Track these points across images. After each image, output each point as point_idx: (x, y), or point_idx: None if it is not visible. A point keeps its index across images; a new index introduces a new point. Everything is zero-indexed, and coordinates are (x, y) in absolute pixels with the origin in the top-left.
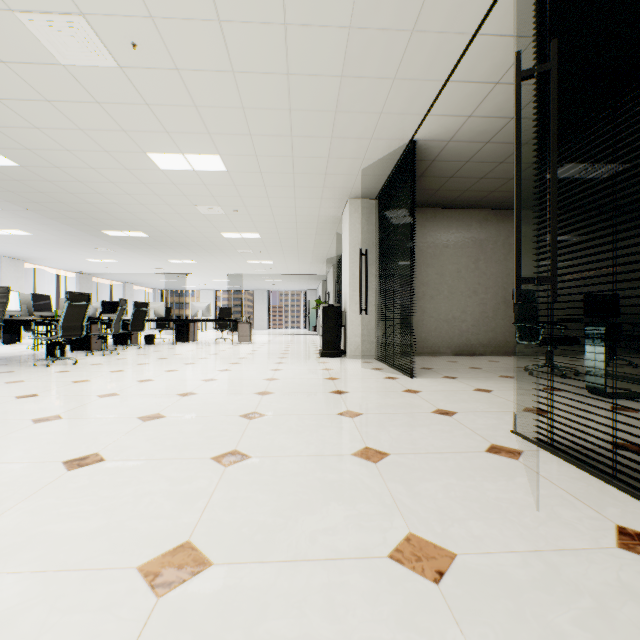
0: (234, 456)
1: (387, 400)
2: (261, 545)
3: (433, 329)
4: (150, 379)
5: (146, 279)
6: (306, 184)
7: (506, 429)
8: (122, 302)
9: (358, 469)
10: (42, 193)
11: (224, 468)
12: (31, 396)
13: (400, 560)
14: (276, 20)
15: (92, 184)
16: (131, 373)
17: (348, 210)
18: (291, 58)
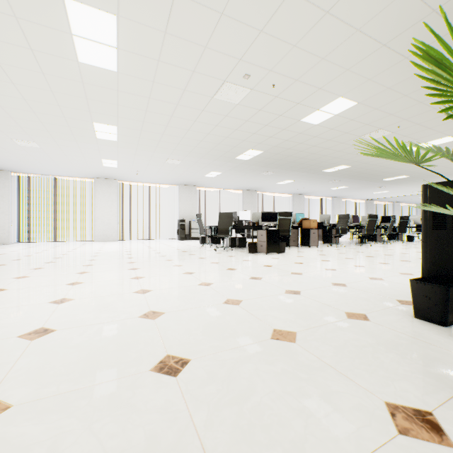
0: None
1: None
2: None
3: None
4: (406, 253)
5: (408, 198)
6: None
7: None
8: (392, 217)
9: None
10: (356, 172)
11: None
12: (361, 252)
13: None
14: None
15: (378, 164)
16: (397, 251)
17: None
18: None
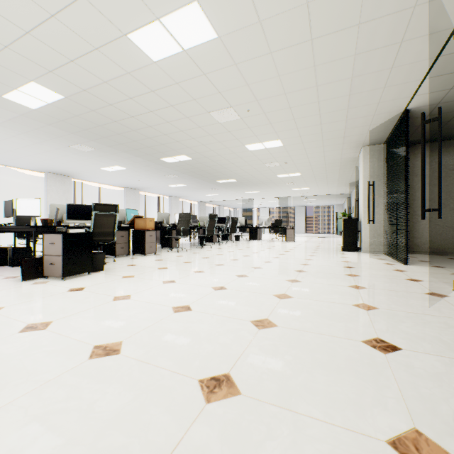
0: (295, 281)
1: (378, 272)
2: (308, 297)
3: (438, 234)
4: (247, 255)
5: (230, 203)
6: (331, 144)
7: (450, 289)
8: (227, 218)
9: (348, 289)
10: (196, 168)
11: (291, 283)
12: (207, 258)
13: (356, 306)
14: (312, 86)
15: (217, 161)
16: (237, 253)
17: (362, 154)
18: (320, 96)
